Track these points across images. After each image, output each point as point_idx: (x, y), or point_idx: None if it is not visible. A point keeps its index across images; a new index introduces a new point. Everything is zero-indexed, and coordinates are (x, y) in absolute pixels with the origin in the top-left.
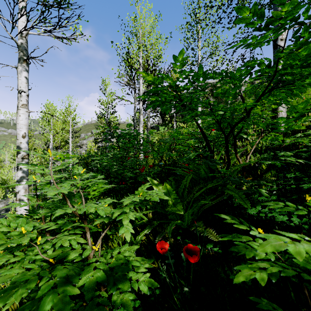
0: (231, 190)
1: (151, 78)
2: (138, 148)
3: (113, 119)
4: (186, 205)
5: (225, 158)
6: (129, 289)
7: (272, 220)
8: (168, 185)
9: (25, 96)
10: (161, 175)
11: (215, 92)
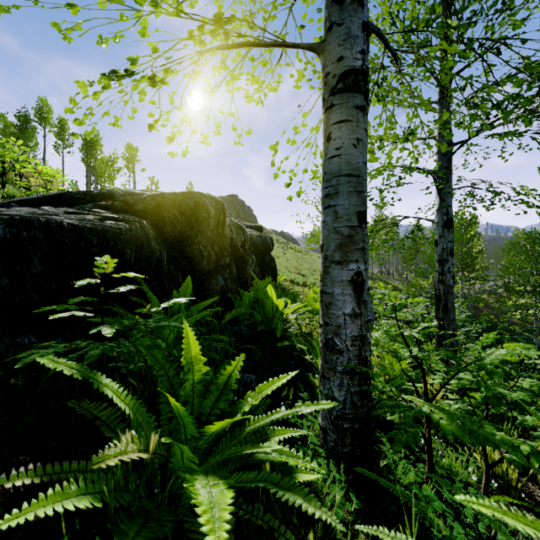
0: None
1: None
2: None
3: None
4: None
5: None
6: None
7: None
8: None
9: None
10: None
11: None
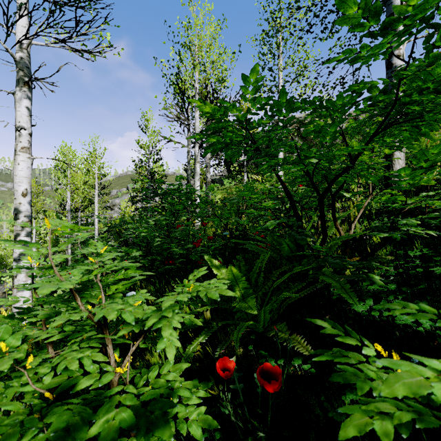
0: (329, 276)
1: (209, 109)
2: (193, 212)
3: (158, 169)
4: (262, 297)
5: (318, 227)
6: (172, 439)
7: (390, 322)
8: (234, 269)
9: (26, 135)
10: (225, 250)
11: (305, 130)
